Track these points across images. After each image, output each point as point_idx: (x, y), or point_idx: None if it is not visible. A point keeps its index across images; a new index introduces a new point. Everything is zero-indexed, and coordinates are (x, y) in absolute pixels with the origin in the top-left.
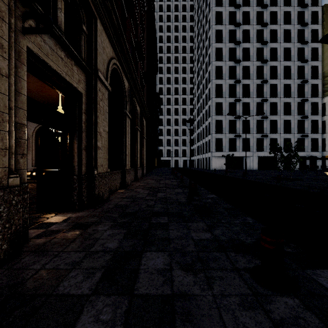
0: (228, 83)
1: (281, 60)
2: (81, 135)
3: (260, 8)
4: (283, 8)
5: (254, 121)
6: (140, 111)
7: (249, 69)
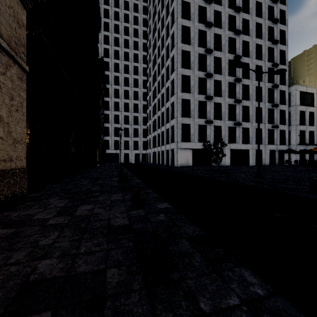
0: (198, 52)
1: (253, 36)
2: None
3: None
4: None
5: (226, 105)
6: None
7: (221, 39)
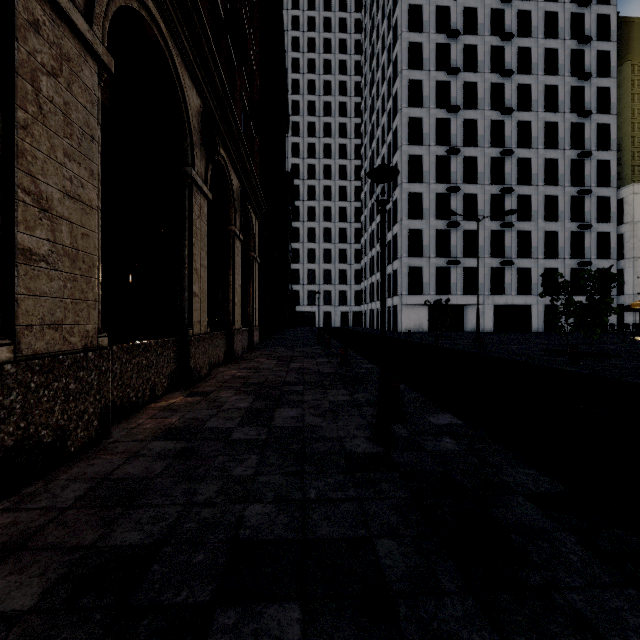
0: (435, 154)
1: (539, 110)
2: None
3: (497, 2)
4: (542, 5)
5: (486, 233)
6: (242, 190)
7: (477, 127)
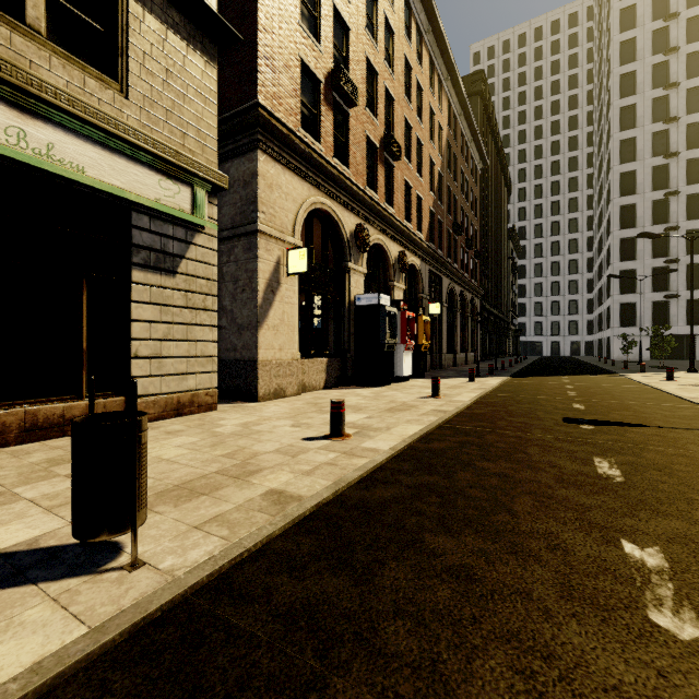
0: (650, 199)
1: None
2: (436, 336)
3: None
4: None
5: None
6: (471, 298)
7: None
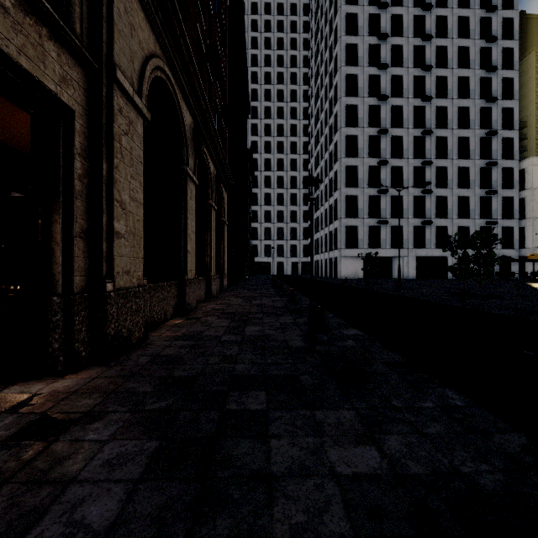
0: (368, 134)
1: (454, 98)
2: (72, 204)
3: (419, 10)
4: (456, 11)
5: (410, 198)
6: (216, 173)
7: (402, 112)
